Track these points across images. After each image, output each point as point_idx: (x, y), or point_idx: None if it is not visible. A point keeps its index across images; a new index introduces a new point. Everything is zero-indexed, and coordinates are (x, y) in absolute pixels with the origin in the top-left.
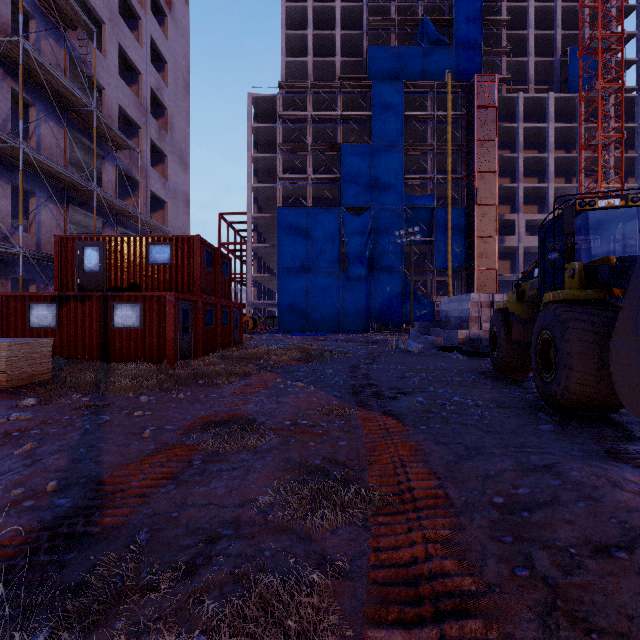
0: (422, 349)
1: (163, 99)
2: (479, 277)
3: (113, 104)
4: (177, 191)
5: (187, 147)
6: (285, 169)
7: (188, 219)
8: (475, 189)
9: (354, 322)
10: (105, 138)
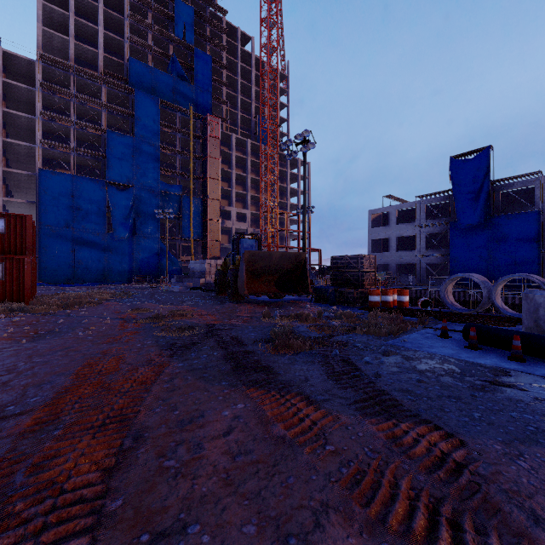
0: (181, 289)
1: None
2: (210, 245)
3: None
4: None
5: None
6: (42, 131)
7: None
8: (208, 188)
9: (119, 275)
10: None
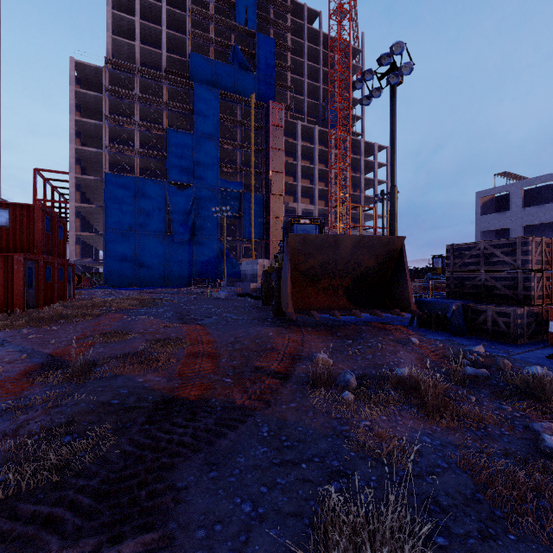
0: (227, 296)
1: None
2: (273, 246)
3: None
4: None
5: None
6: (111, 137)
7: None
8: (270, 183)
9: (179, 278)
10: None
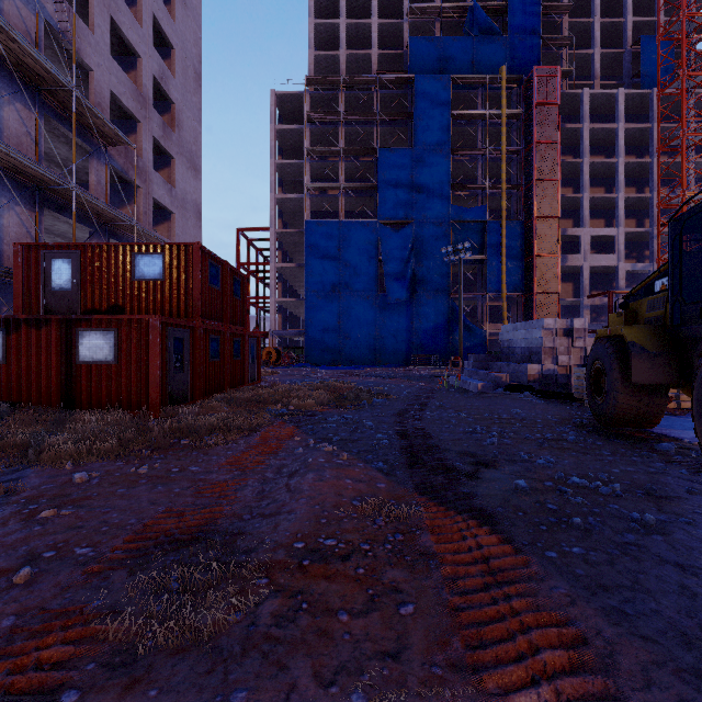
0: (483, 388)
1: (169, 90)
2: (538, 301)
3: (103, 90)
4: (186, 200)
5: (199, 149)
6: (314, 178)
7: (200, 233)
8: (534, 199)
9: (393, 354)
10: (92, 129)
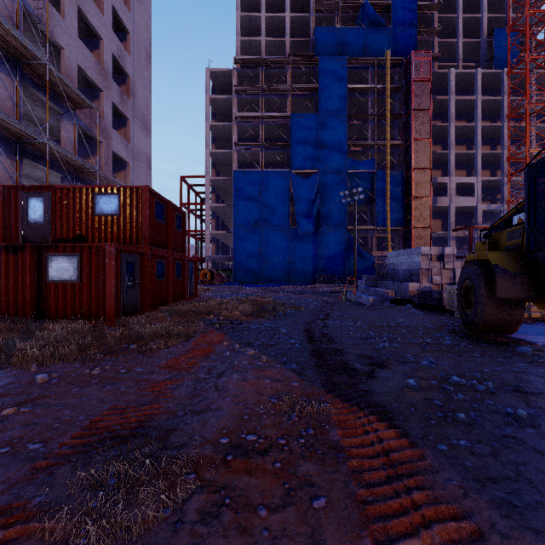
0: (373, 302)
1: (125, 66)
2: (415, 234)
3: (72, 64)
4: (139, 153)
5: (149, 113)
6: (240, 137)
7: (150, 180)
8: (411, 154)
9: (302, 274)
10: (62, 95)
